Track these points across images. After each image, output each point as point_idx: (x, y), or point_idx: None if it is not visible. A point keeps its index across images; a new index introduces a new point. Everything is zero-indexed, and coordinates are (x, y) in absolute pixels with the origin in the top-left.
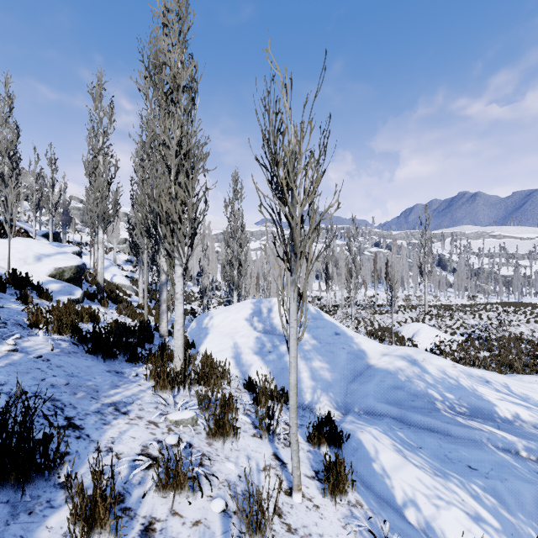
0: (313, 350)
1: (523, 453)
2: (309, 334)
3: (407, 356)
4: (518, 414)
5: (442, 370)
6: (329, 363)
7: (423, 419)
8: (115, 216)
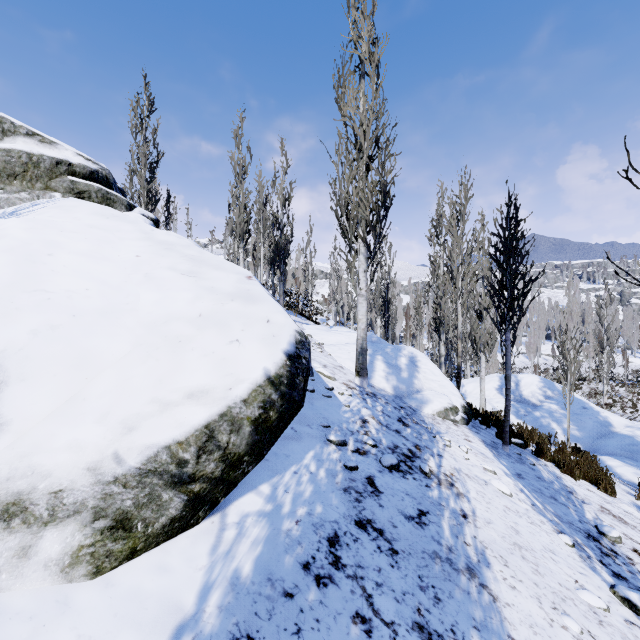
0: (564, 417)
1: None
2: (558, 406)
3: None
4: None
5: None
6: (578, 426)
7: None
8: None
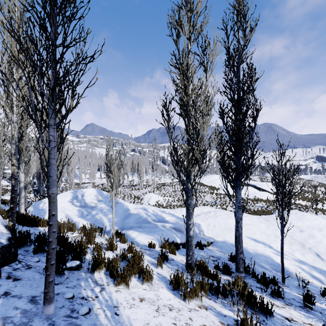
0: (108, 211)
1: (167, 227)
2: (105, 205)
3: (143, 207)
4: (169, 218)
5: (153, 210)
6: (115, 215)
7: (146, 225)
8: None
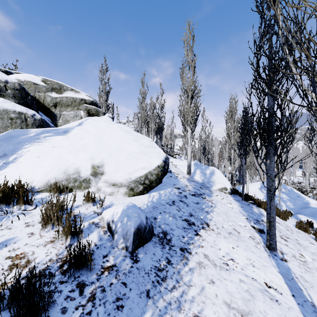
0: (287, 200)
1: None
2: (286, 196)
3: None
4: None
5: None
6: (293, 204)
7: None
8: (208, 151)
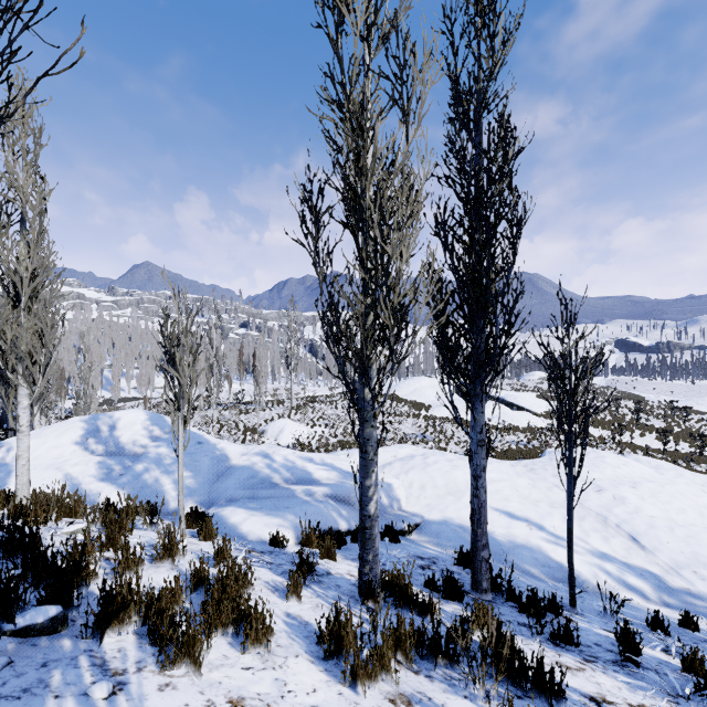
0: (176, 463)
1: (318, 494)
2: (170, 448)
3: (262, 452)
4: (323, 474)
5: (285, 457)
6: (194, 471)
7: (267, 493)
8: None
